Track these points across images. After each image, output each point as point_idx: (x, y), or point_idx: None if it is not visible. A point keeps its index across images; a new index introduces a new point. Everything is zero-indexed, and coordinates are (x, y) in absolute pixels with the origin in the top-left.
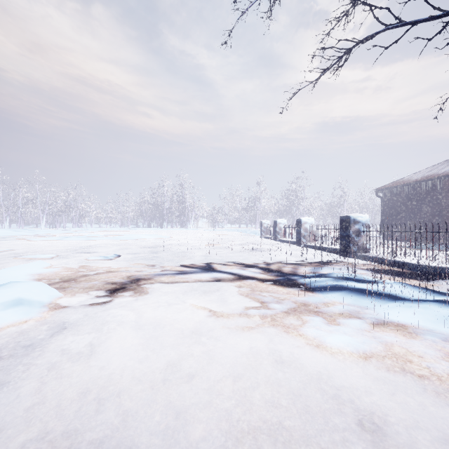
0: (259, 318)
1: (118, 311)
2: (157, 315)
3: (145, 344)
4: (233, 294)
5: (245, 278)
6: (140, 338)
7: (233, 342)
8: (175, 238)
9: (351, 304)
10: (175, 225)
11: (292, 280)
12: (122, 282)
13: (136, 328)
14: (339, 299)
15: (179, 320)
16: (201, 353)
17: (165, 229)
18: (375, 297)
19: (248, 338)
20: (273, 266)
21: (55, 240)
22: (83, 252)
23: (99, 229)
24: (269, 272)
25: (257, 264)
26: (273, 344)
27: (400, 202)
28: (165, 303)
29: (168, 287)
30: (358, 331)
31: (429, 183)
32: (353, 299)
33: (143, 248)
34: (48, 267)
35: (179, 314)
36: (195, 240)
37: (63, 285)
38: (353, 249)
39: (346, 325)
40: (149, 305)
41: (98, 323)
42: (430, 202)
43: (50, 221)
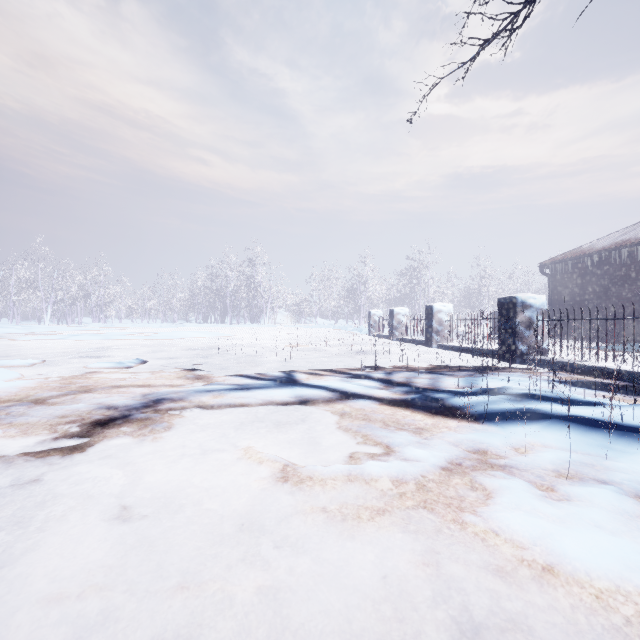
0: (391, 483)
1: (96, 468)
2: (177, 475)
3: (120, 564)
4: (331, 428)
5: (352, 397)
6: (115, 543)
7: (338, 555)
8: (240, 336)
9: (567, 450)
10: (242, 320)
11: (436, 400)
12: (128, 406)
13: (114, 514)
14: (541, 438)
15: (220, 488)
16: (256, 598)
17: (228, 326)
18: (615, 435)
19: (371, 542)
20: (397, 378)
21: (54, 340)
22: (90, 357)
23: (131, 326)
24: (391, 387)
25: (369, 374)
26: (437, 560)
27: (577, 282)
28: (200, 447)
29: (212, 416)
30: (625, 520)
31: (624, 252)
32: (570, 439)
33: (189, 351)
34: (13, 380)
35: (221, 474)
36: (270, 339)
37: (15, 411)
38: (522, 350)
39: (586, 502)
40: (164, 453)
41: (38, 498)
42: (625, 281)
43: (59, 314)
